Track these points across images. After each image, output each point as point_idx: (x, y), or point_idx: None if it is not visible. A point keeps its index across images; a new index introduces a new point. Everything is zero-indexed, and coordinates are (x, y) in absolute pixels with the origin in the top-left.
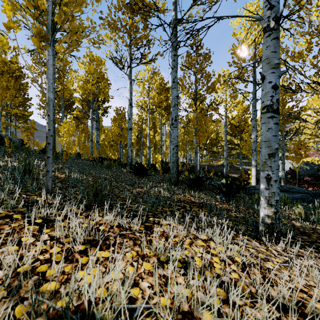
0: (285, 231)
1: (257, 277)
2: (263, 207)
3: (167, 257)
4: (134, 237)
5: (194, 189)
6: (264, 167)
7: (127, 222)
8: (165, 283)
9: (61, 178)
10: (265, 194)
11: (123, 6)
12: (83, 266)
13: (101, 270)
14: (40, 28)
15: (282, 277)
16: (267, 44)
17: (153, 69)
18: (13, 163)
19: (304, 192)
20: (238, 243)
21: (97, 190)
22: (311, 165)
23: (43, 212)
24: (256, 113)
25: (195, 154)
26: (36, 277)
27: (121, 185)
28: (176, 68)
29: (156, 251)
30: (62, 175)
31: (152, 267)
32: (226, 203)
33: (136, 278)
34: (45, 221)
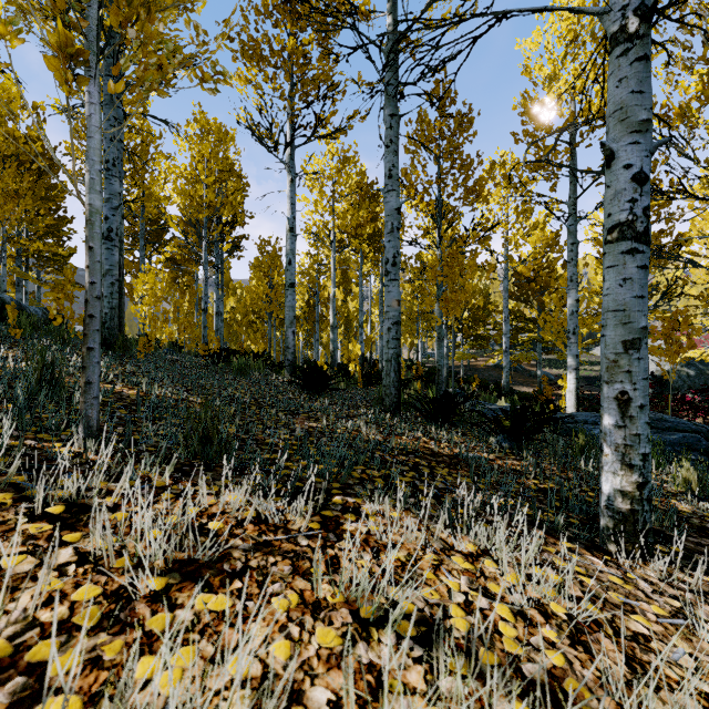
0: (657, 526)
1: (613, 663)
2: (610, 470)
3: (379, 607)
4: (295, 551)
5: (438, 423)
6: (612, 374)
7: (278, 509)
8: (375, 688)
9: (128, 398)
10: (615, 439)
11: (275, 8)
12: (155, 640)
13: (202, 653)
14: (67, 35)
15: (675, 660)
16: (621, 73)
17: (344, 152)
18: (21, 362)
19: (690, 428)
20: (553, 561)
21: (209, 427)
22: (698, 367)
23: (70, 486)
24: (576, 249)
25: (438, 341)
26: (21, 681)
27: (268, 414)
28: (395, 146)
29: (350, 591)
30: (133, 391)
31: (340, 640)
32: (513, 456)
33: (297, 675)
34: (72, 509)
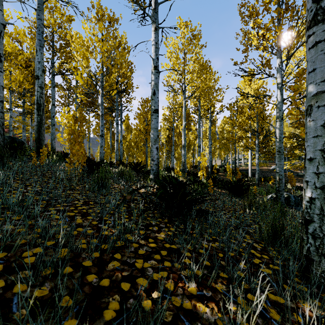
0: None
1: None
2: None
3: None
4: None
5: None
6: None
7: None
8: None
9: None
10: None
11: None
12: None
13: None
14: None
15: None
16: None
17: (191, 30)
18: None
19: None
20: None
21: None
22: None
23: None
24: None
25: (279, 154)
26: None
27: None
28: None
29: None
30: None
31: None
32: None
33: None
34: None
